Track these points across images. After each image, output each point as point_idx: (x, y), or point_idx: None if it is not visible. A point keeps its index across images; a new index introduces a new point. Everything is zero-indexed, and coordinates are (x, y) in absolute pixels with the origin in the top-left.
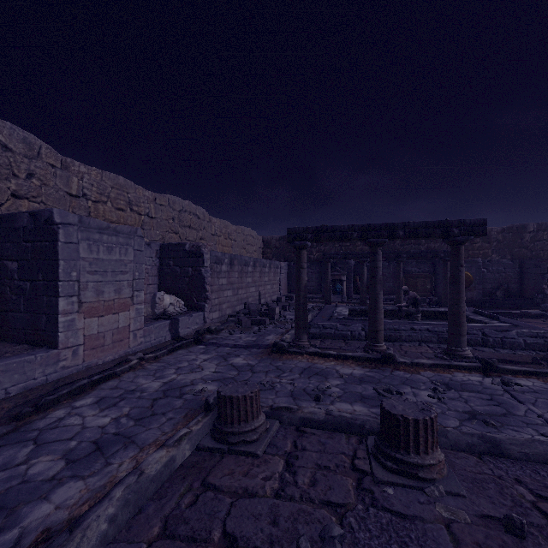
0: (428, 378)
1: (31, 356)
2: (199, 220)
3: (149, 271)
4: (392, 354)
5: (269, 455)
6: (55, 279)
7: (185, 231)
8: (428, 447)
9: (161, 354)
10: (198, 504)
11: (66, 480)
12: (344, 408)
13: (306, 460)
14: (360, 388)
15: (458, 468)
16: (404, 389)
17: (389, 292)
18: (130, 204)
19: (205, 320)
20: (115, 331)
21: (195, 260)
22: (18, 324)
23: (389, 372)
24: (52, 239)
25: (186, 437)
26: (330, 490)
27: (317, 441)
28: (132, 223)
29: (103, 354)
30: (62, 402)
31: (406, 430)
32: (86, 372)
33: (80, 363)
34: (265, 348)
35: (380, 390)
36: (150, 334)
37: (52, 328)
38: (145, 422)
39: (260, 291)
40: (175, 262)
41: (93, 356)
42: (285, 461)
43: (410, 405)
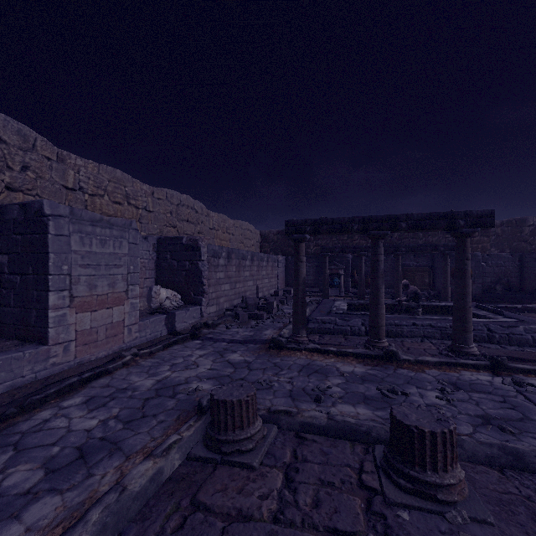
0: (434, 377)
1: (19, 353)
2: (197, 214)
3: (146, 264)
4: (395, 351)
5: (266, 468)
6: (45, 273)
7: (183, 225)
8: (447, 464)
9: (156, 350)
10: (185, 529)
11: (42, 495)
12: (347, 411)
13: (308, 474)
14: (362, 387)
15: (479, 486)
16: (409, 389)
17: (386, 286)
18: (127, 197)
19: (202, 314)
20: (108, 326)
21: (192, 254)
22: (8, 319)
23: (392, 370)
24: (42, 231)
25: (175, 446)
26: (336, 513)
27: (319, 450)
28: (129, 216)
29: (96, 350)
30: (49, 402)
31: (421, 443)
32: (77, 369)
33: (71, 359)
34: (263, 343)
35: (384, 390)
36: (145, 329)
37: (42, 323)
38: (134, 425)
39: (258, 285)
40: (172, 256)
41: (86, 352)
42: (284, 474)
43: (424, 414)
